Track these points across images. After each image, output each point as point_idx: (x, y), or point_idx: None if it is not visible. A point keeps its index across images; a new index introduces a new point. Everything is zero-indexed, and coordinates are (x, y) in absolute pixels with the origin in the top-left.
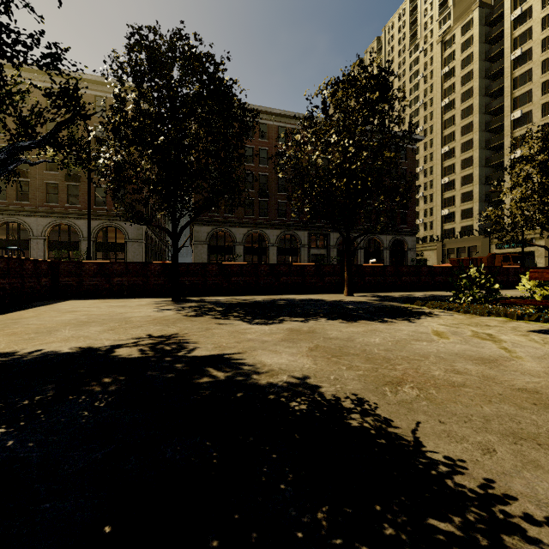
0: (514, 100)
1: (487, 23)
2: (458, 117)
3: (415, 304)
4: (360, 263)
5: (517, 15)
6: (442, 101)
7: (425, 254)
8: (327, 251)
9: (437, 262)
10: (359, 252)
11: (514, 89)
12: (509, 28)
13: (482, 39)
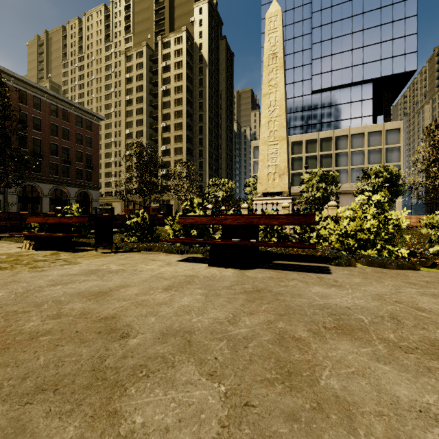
0: (163, 115)
1: (151, 60)
2: (135, 112)
3: (2, 239)
4: (46, 210)
5: (164, 65)
6: (125, 97)
7: (114, 204)
8: (4, 197)
9: (121, 210)
10: (45, 200)
11: (163, 109)
12: (161, 71)
13: (148, 68)
